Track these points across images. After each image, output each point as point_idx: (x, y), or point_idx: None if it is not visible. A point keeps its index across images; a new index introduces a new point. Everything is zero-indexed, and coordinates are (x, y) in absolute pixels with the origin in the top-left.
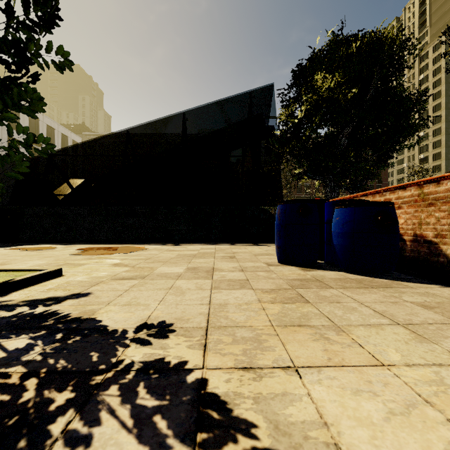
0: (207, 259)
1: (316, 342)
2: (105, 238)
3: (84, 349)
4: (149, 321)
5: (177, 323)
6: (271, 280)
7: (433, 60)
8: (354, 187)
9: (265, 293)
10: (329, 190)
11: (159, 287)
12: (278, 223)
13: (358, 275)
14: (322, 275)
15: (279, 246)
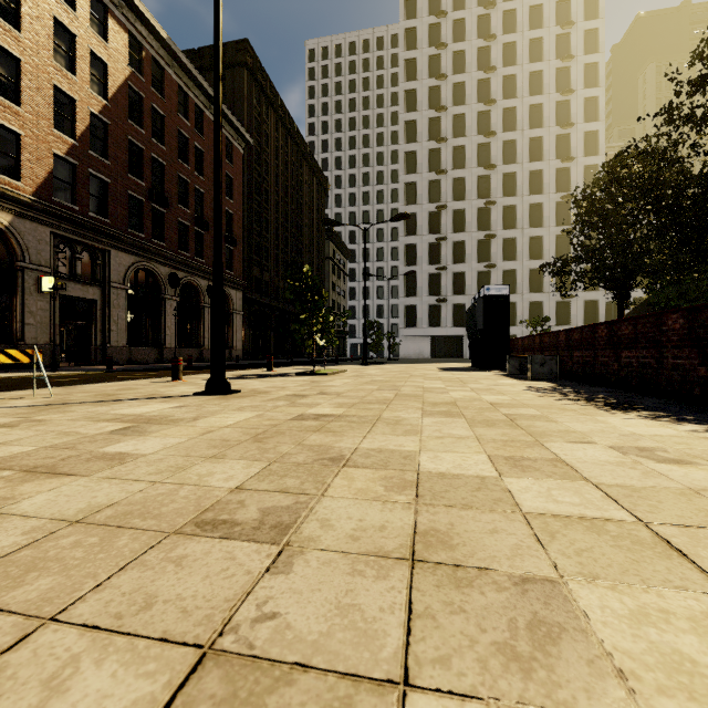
0: None
1: None
2: None
3: None
4: None
5: None
6: None
7: None
8: None
9: None
10: None
11: None
12: None
13: None
14: None
15: None
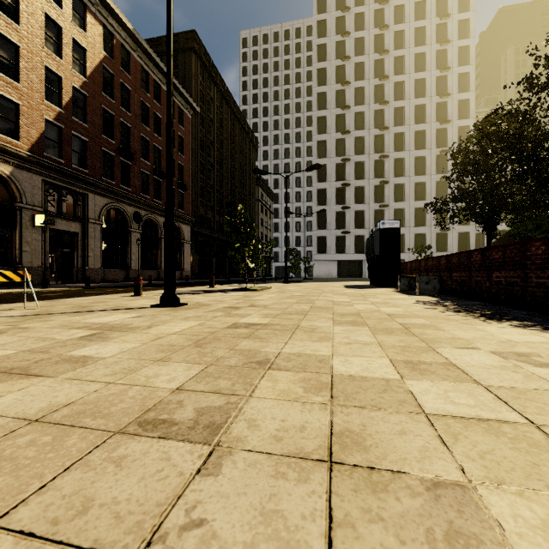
0: None
1: None
2: None
3: None
4: None
5: None
6: None
7: None
8: None
9: None
10: None
11: None
12: None
13: None
14: None
15: None
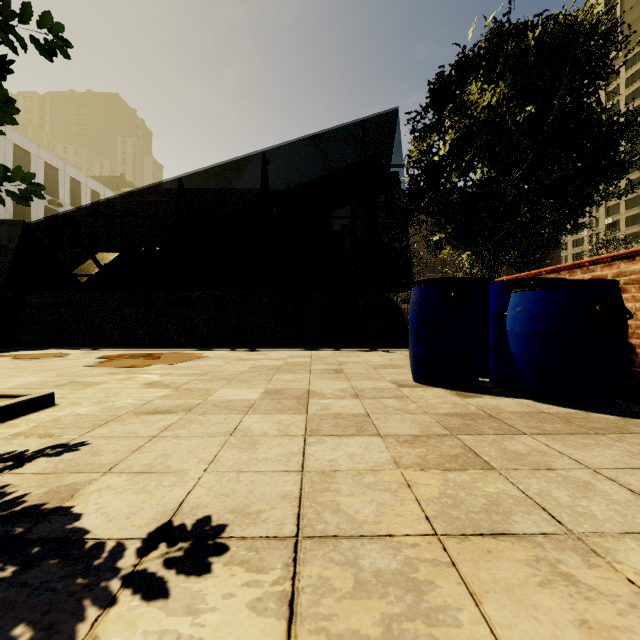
0: (298, 374)
1: (549, 593)
2: (145, 340)
3: (7, 611)
4: (177, 518)
5: (234, 523)
6: (408, 415)
7: (627, 80)
8: (524, 262)
9: (404, 445)
10: (486, 267)
11: (212, 431)
12: (413, 318)
13: (557, 407)
14: (495, 407)
15: (416, 354)
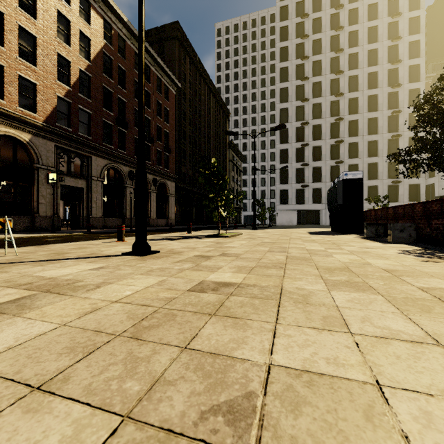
0: None
1: None
2: None
3: None
4: None
5: None
6: None
7: None
8: None
9: None
10: None
11: None
12: None
13: None
14: None
15: None
